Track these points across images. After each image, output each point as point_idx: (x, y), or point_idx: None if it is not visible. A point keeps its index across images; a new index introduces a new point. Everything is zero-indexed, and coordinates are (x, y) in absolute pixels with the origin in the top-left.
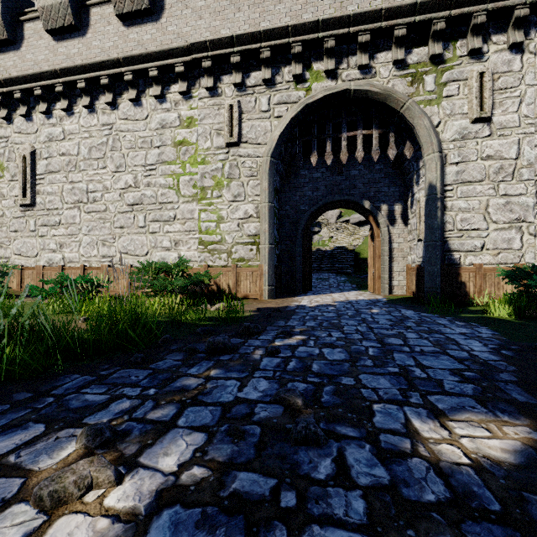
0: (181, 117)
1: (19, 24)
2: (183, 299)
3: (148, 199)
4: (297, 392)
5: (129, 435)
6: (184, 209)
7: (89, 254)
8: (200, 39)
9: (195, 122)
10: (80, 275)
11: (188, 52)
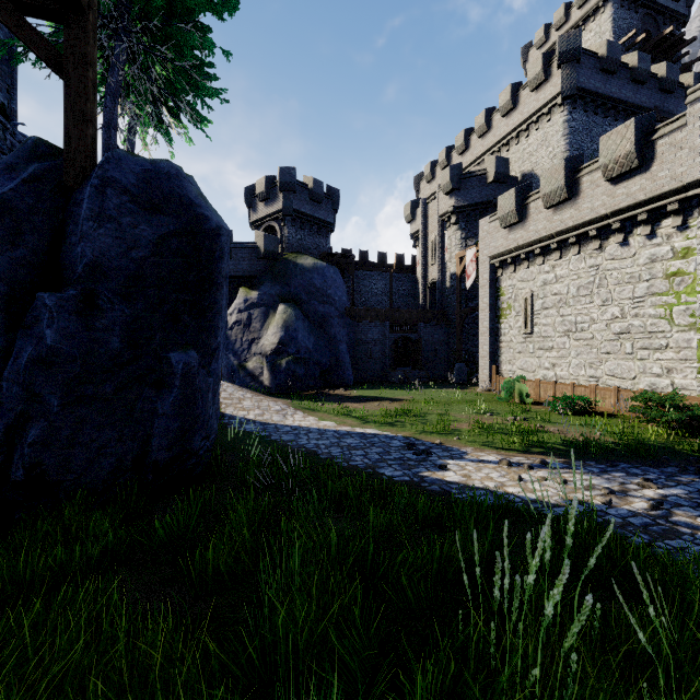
0: (674, 249)
1: (524, 207)
2: (676, 427)
3: (635, 328)
4: None
5: (657, 484)
6: (677, 338)
7: (577, 374)
8: (698, 175)
9: (693, 251)
10: (578, 395)
11: (683, 190)
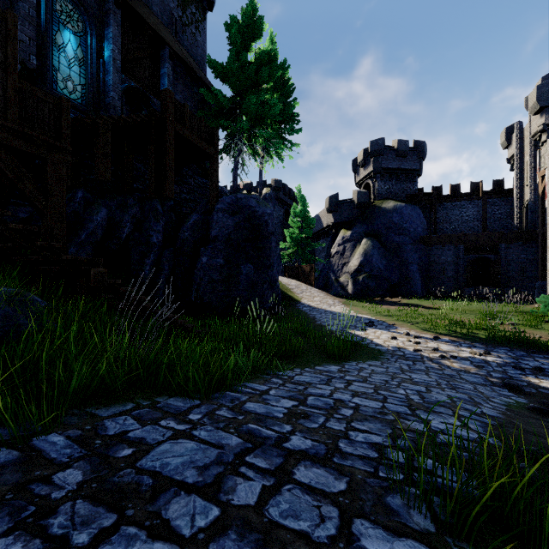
0: None
1: None
2: None
3: None
4: (538, 366)
5: (492, 355)
6: None
7: None
8: None
9: None
10: None
11: None
